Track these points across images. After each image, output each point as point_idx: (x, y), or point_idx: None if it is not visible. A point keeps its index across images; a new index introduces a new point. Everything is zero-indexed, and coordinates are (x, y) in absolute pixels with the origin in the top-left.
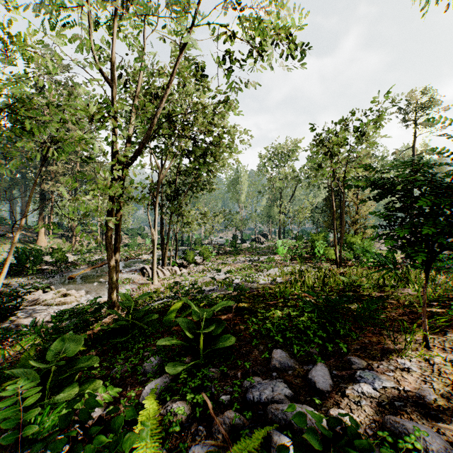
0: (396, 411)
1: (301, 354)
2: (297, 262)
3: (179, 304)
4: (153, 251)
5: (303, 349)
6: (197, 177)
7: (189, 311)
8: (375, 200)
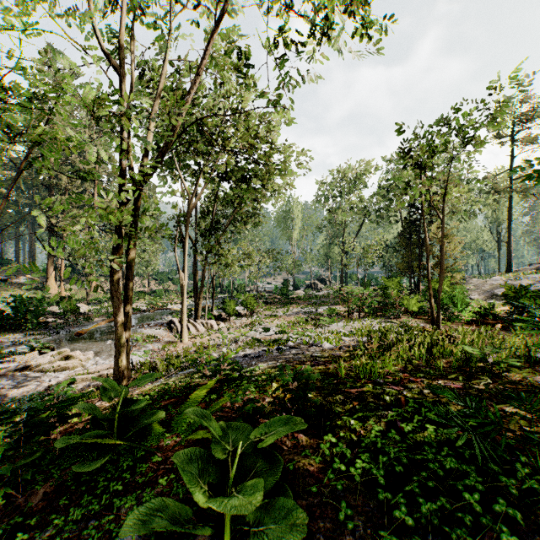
0: None
1: None
2: (366, 314)
3: (201, 391)
4: (183, 301)
5: None
6: (239, 207)
7: (215, 408)
8: None
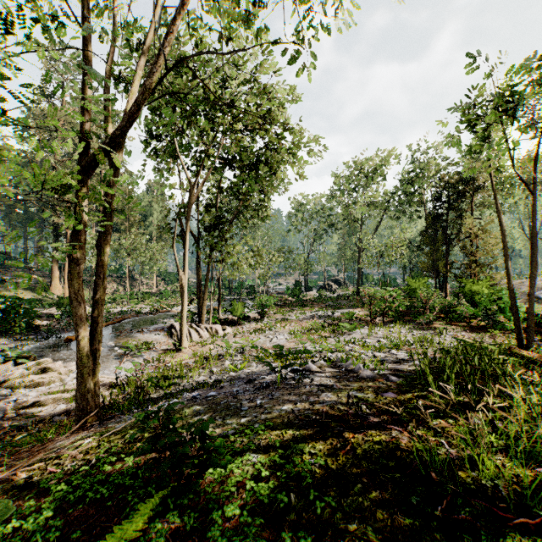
0: None
1: None
2: (390, 319)
3: None
4: (182, 303)
5: None
6: (248, 200)
7: None
8: None
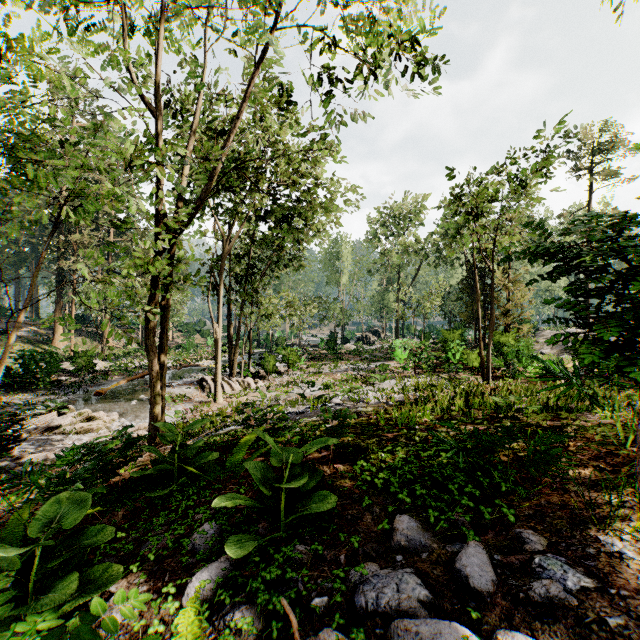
0: (611, 636)
1: (442, 526)
2: (423, 371)
3: (251, 436)
4: (217, 356)
5: (444, 517)
6: (280, 249)
7: (265, 448)
8: (553, 280)
